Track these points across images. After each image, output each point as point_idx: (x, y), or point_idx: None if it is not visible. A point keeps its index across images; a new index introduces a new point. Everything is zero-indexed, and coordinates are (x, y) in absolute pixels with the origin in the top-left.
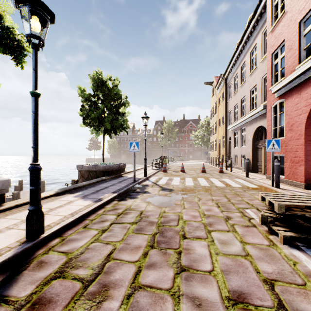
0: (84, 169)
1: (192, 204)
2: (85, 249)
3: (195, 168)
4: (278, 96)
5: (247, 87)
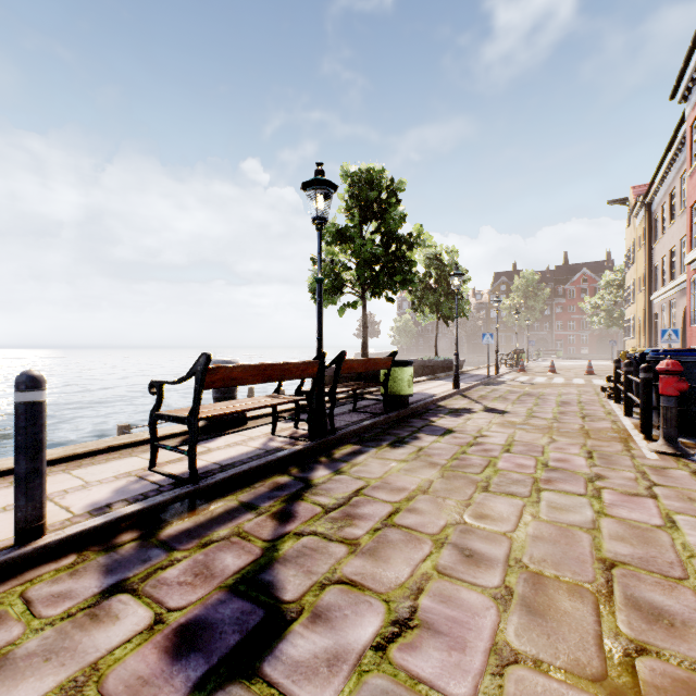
0: (418, 365)
1: (553, 389)
2: (486, 394)
3: (579, 370)
4: (693, 270)
5: (676, 233)
